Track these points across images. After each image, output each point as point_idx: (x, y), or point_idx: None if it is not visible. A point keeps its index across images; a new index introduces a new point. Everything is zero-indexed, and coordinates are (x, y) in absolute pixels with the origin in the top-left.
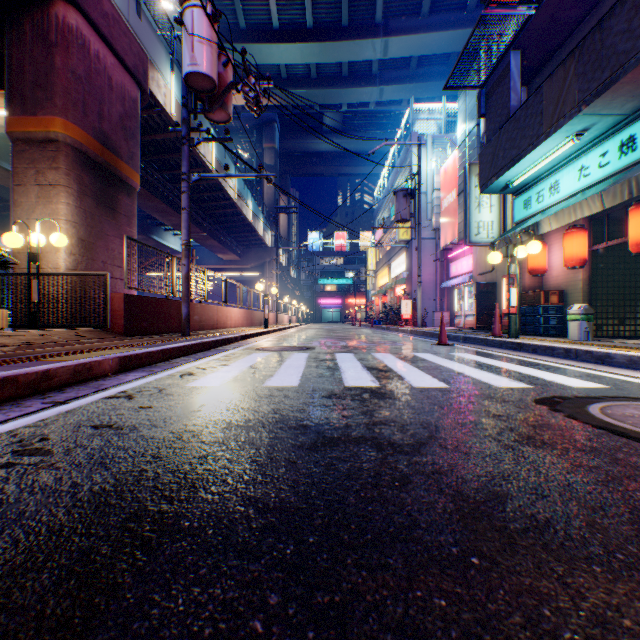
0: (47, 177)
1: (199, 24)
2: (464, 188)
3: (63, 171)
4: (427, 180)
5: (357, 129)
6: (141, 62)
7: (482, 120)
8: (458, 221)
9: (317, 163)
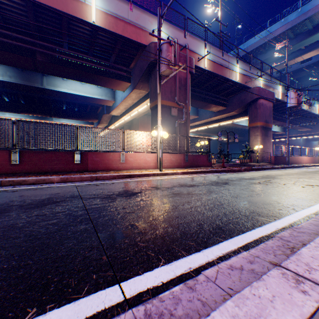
0: (255, 134)
1: (291, 95)
2: None
3: (258, 132)
4: None
5: None
6: (272, 96)
7: None
8: None
9: None
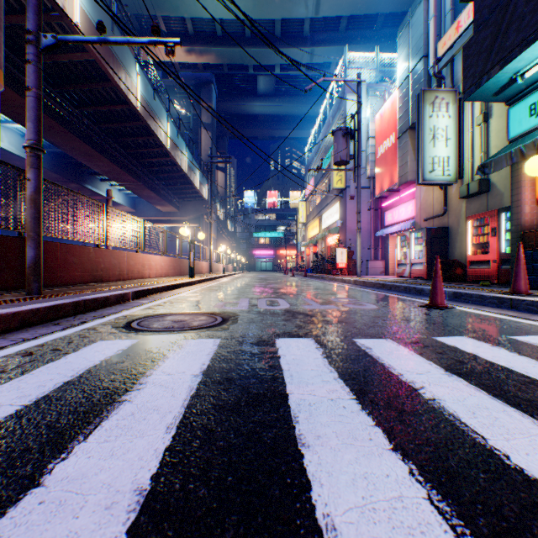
0: None
1: None
2: (416, 119)
3: None
4: (361, 128)
5: (288, 94)
6: None
7: (431, 49)
8: (399, 164)
9: (252, 126)
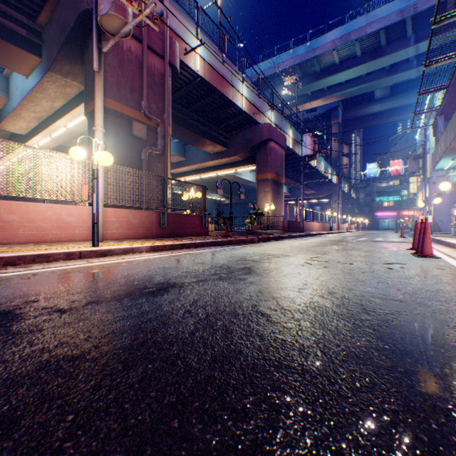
0: (265, 189)
1: (307, 140)
2: None
3: (269, 187)
4: None
5: (403, 91)
6: (284, 141)
7: None
8: None
9: (370, 119)
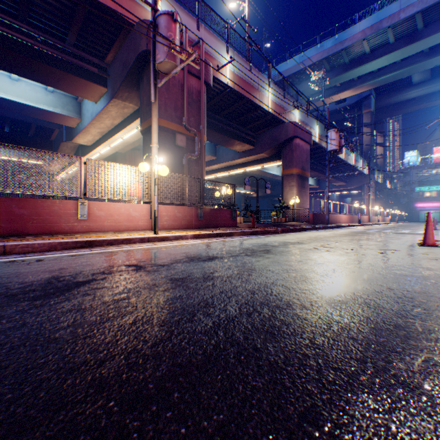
0: (290, 184)
1: (332, 136)
2: None
3: (294, 182)
4: None
5: None
6: (309, 137)
7: None
8: None
9: (408, 105)
